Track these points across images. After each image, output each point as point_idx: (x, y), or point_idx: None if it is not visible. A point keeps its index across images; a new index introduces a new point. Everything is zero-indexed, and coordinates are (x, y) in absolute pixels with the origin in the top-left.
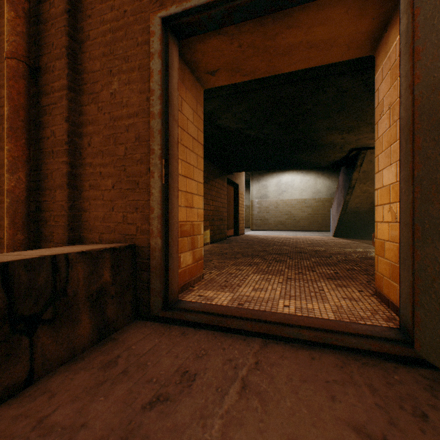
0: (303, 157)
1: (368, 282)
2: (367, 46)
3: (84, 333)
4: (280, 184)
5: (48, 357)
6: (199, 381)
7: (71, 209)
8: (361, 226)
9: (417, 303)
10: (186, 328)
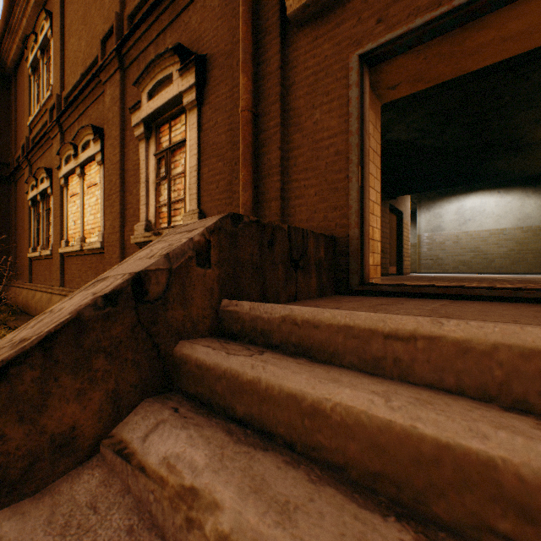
0: (499, 164)
1: None
2: None
3: (313, 286)
4: (461, 211)
5: (301, 290)
6: (406, 304)
7: (282, 215)
8: None
9: None
10: (381, 297)
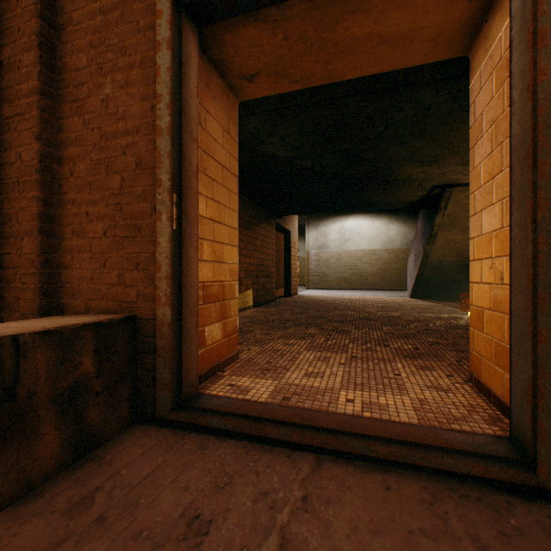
0: (372, 196)
1: (458, 362)
2: (460, 42)
3: (47, 453)
4: (343, 231)
5: None
6: (214, 536)
7: (46, 265)
8: (444, 284)
9: (542, 408)
10: (206, 438)
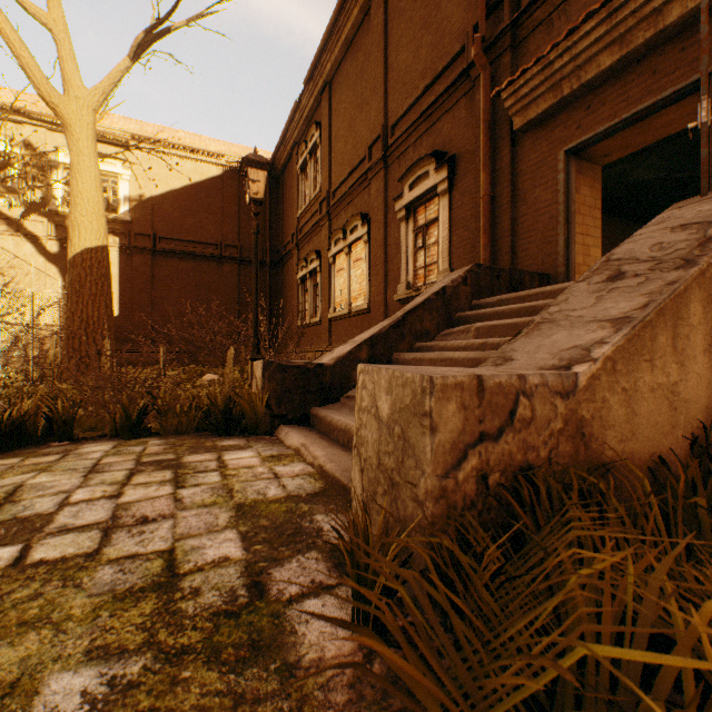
0: None
1: None
2: None
3: None
4: None
5: None
6: None
7: (511, 265)
8: None
9: None
10: None
